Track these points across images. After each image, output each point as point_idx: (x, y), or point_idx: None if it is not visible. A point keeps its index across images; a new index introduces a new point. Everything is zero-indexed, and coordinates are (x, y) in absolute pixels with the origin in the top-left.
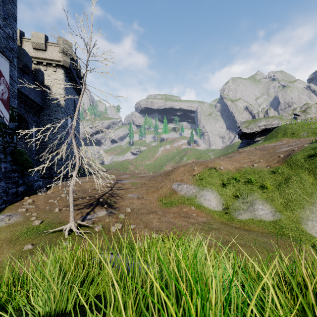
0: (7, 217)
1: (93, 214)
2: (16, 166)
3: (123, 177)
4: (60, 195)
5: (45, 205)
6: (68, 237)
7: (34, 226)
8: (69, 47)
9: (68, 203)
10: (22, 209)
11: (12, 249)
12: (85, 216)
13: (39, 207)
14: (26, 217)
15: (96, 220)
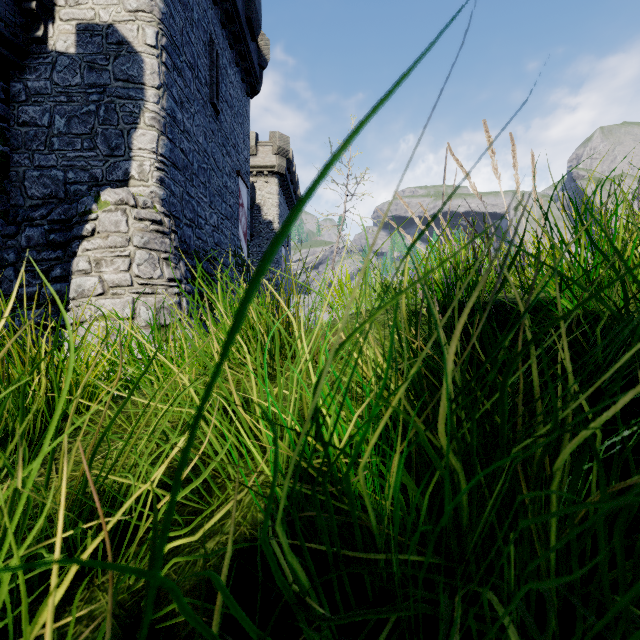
0: None
1: None
2: None
3: None
4: None
5: None
6: None
7: None
8: (285, 144)
9: None
10: None
11: None
12: None
13: None
14: None
15: None
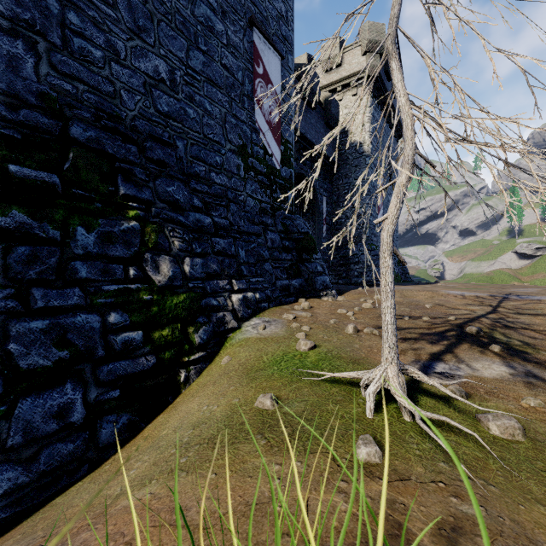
0: (263, 323)
1: (456, 362)
2: (288, 242)
3: (519, 290)
4: (360, 306)
5: (329, 317)
6: (374, 419)
7: (297, 352)
8: (378, 35)
9: (377, 321)
10: (287, 314)
11: (240, 393)
12: (429, 363)
13: (317, 317)
14: (291, 331)
15: (475, 386)
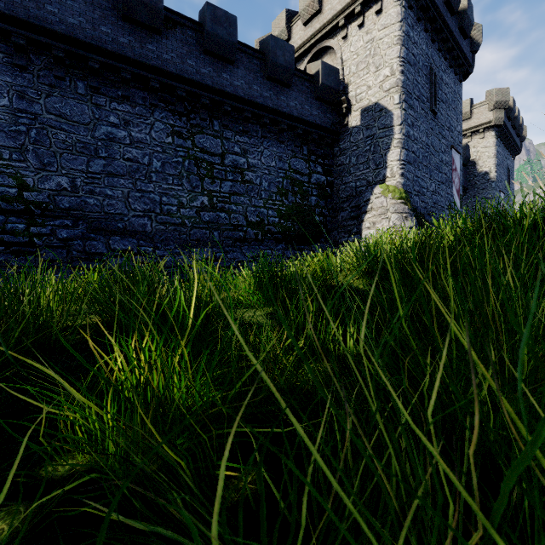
0: None
1: None
2: None
3: None
4: None
5: None
6: None
7: None
8: (503, 97)
9: None
10: None
11: None
12: None
13: None
14: None
15: None
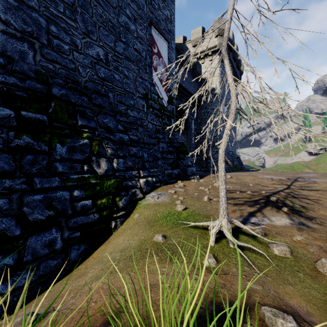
0: (157, 195)
1: (262, 217)
2: (172, 148)
3: (305, 175)
4: (212, 185)
5: (194, 191)
6: (214, 246)
7: (176, 211)
8: (224, 26)
9: None
10: (171, 190)
11: (145, 234)
12: (247, 217)
13: (188, 192)
14: (173, 199)
15: (270, 229)
